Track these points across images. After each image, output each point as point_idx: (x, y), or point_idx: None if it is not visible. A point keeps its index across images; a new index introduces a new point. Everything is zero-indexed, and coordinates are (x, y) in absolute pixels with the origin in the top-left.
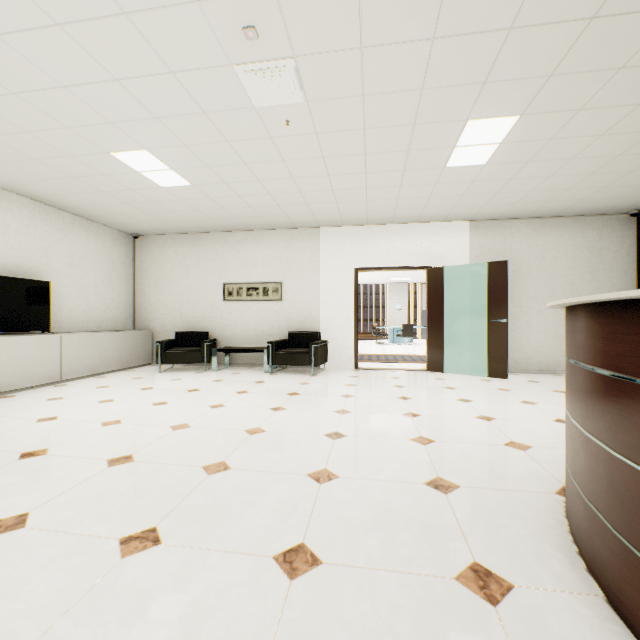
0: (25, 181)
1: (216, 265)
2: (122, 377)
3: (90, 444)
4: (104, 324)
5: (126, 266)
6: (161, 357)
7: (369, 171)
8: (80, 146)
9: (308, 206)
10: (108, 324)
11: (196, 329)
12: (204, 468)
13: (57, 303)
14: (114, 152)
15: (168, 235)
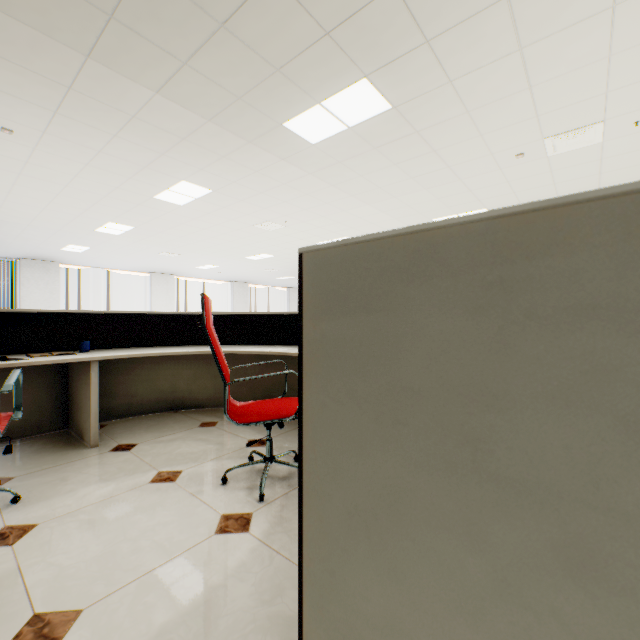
0: None
1: None
2: None
3: None
4: None
5: None
6: None
7: None
8: None
9: None
10: None
11: None
12: None
13: None
14: None
15: None
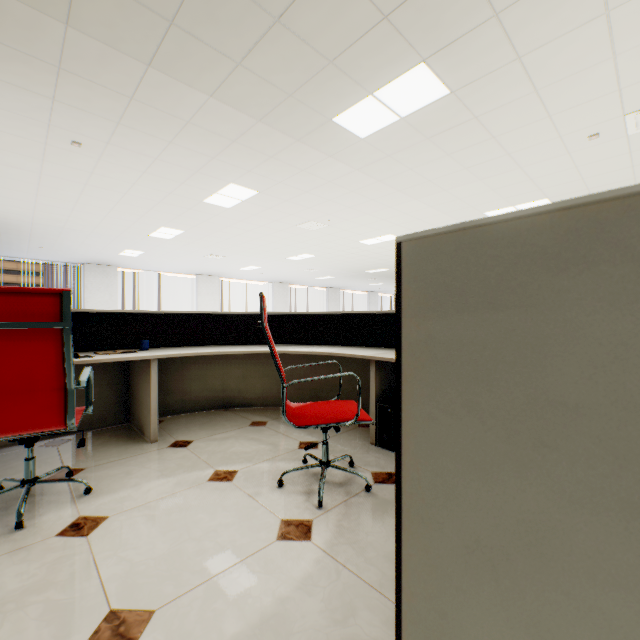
0: None
1: None
2: None
3: None
4: None
5: None
6: None
7: None
8: None
9: None
10: None
11: None
12: None
13: None
14: None
15: None
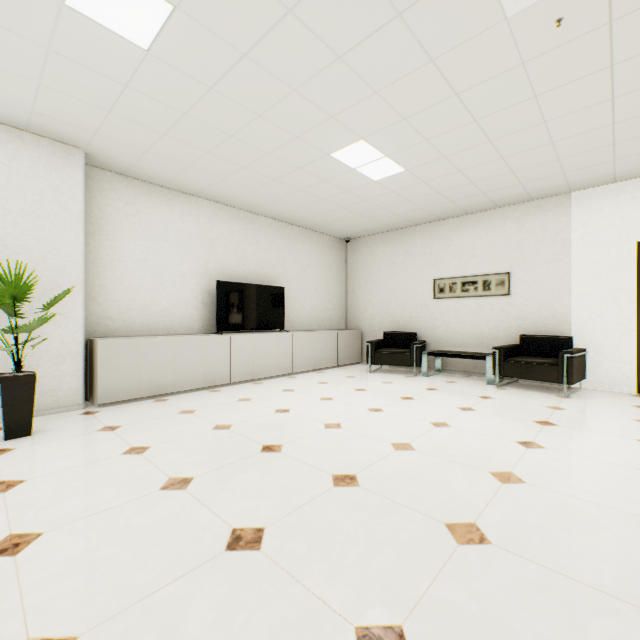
0: (268, 203)
1: (424, 260)
2: (337, 374)
3: (315, 448)
4: (322, 324)
5: (339, 270)
6: (370, 357)
7: None
8: (306, 155)
9: (558, 162)
10: (325, 324)
11: (403, 329)
12: (448, 527)
13: (289, 305)
14: (333, 152)
15: (375, 235)
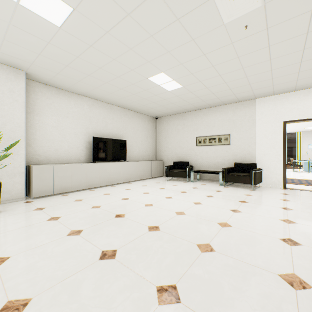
0: (118, 100)
1: (192, 128)
2: (151, 181)
3: (140, 215)
4: (144, 157)
5: (153, 132)
6: (167, 173)
7: (307, 47)
8: (136, 78)
9: (250, 85)
10: (146, 157)
11: (182, 160)
12: (197, 246)
13: (128, 149)
14: (149, 77)
15: (170, 116)
